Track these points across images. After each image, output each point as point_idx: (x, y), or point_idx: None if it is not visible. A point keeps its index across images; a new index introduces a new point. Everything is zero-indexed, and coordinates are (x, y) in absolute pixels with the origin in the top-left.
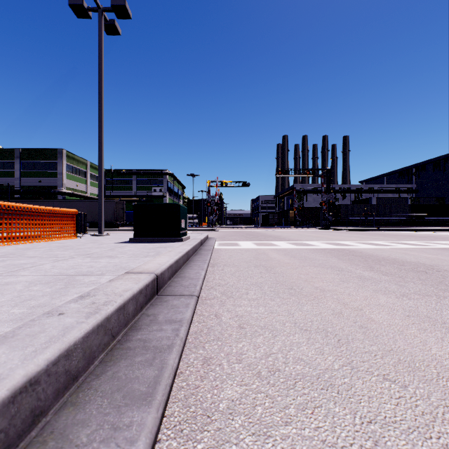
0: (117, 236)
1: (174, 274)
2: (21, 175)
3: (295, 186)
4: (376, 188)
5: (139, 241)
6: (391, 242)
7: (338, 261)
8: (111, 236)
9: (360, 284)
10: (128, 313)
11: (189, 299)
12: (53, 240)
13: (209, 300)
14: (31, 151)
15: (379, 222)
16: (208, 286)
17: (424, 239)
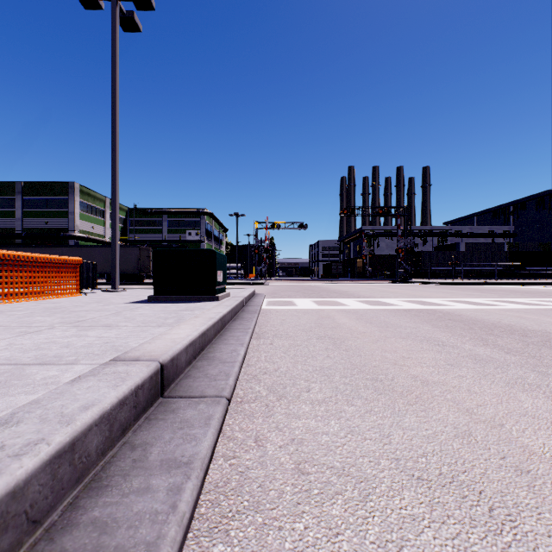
0: (136, 292)
1: (198, 354)
2: (23, 214)
3: (364, 228)
4: (464, 231)
5: (160, 300)
6: (493, 300)
7: (433, 329)
8: (129, 292)
9: (479, 370)
10: (85, 455)
11: (213, 405)
12: (47, 299)
13: (247, 404)
14: (36, 185)
15: (469, 273)
16: (247, 374)
17: (533, 296)
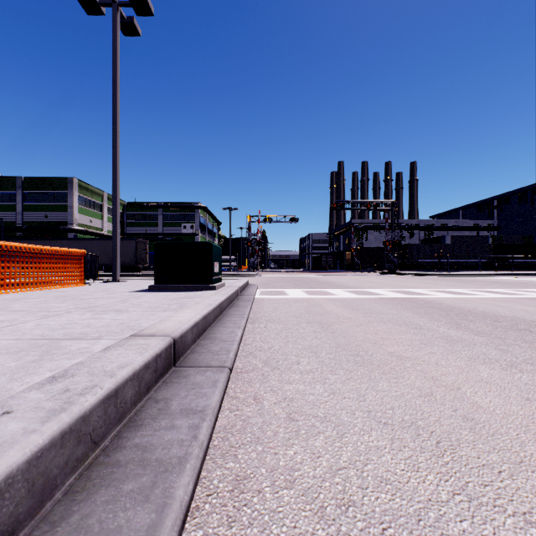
0: (136, 282)
1: (201, 335)
2: (24, 208)
3: (353, 222)
4: (450, 224)
5: (161, 289)
6: (474, 290)
7: (413, 315)
8: (129, 282)
9: (448, 348)
10: (123, 402)
11: (217, 373)
12: (54, 288)
13: (246, 373)
14: (36, 179)
15: (455, 265)
16: (245, 351)
17: (512, 286)
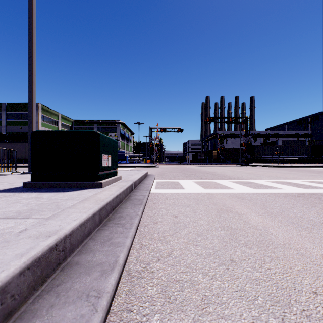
0: None
1: None
2: (7, 123)
3: (218, 132)
4: (280, 133)
5: (37, 187)
6: None
7: None
8: None
9: None
10: None
11: None
12: None
13: None
14: (15, 105)
15: (286, 159)
16: None
17: None
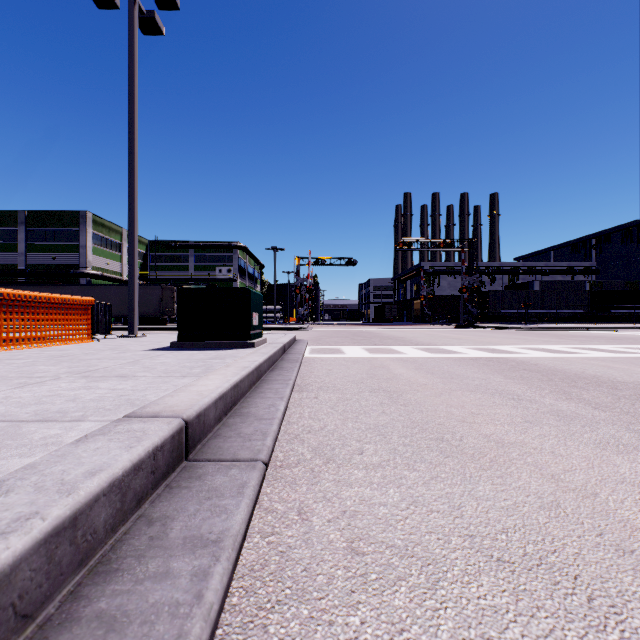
0: (157, 337)
1: (229, 410)
2: (27, 248)
3: (423, 264)
4: (539, 267)
5: (185, 347)
6: (574, 347)
7: (506, 380)
8: (149, 337)
9: (563, 429)
10: (90, 532)
11: (247, 470)
12: (53, 346)
13: (289, 468)
14: (42, 214)
15: (545, 316)
16: (288, 433)
17: (620, 342)
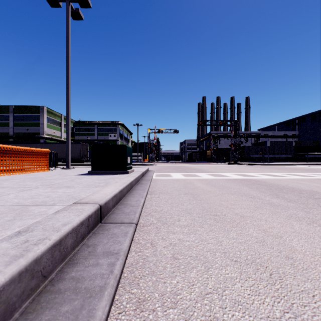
0: (80, 169)
1: (118, 202)
2: (14, 124)
3: (211, 132)
4: (270, 134)
5: (95, 173)
6: (285, 173)
7: (249, 189)
8: (76, 169)
9: (272, 210)
10: (65, 248)
11: (128, 227)
12: (30, 173)
13: (146, 227)
14: (21, 107)
15: (272, 158)
16: (146, 212)
17: (308, 171)
